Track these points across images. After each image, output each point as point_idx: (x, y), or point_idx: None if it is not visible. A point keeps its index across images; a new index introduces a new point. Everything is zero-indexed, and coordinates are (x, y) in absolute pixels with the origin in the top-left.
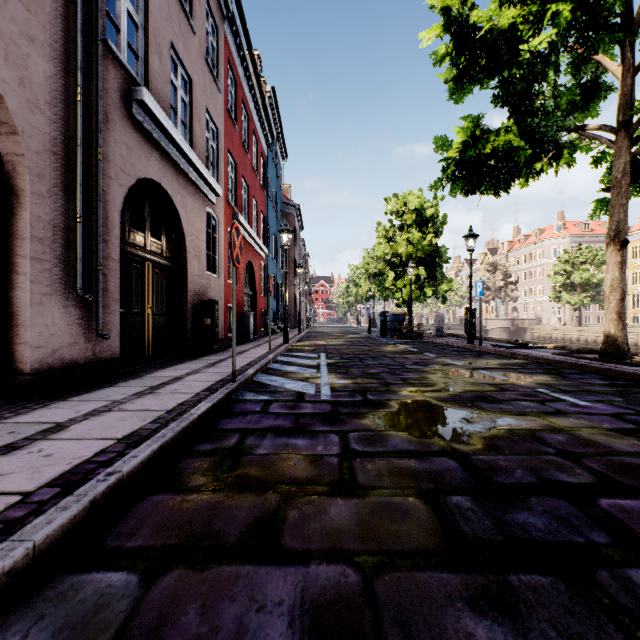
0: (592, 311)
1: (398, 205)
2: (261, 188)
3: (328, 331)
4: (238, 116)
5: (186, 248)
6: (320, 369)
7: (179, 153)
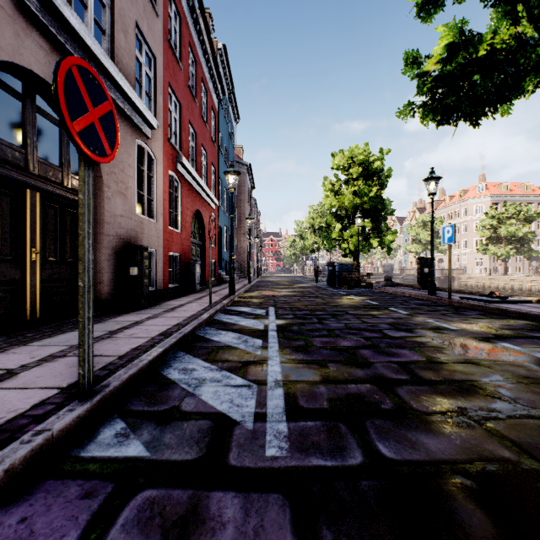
0: (511, 262)
1: (344, 160)
2: (211, 140)
3: (277, 280)
4: (183, 56)
5: (102, 180)
6: (267, 339)
7: (85, 53)
